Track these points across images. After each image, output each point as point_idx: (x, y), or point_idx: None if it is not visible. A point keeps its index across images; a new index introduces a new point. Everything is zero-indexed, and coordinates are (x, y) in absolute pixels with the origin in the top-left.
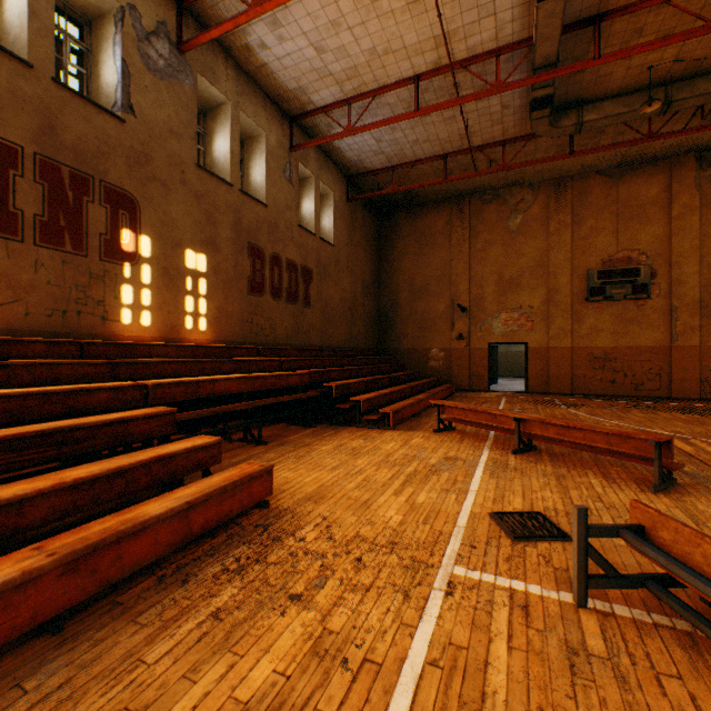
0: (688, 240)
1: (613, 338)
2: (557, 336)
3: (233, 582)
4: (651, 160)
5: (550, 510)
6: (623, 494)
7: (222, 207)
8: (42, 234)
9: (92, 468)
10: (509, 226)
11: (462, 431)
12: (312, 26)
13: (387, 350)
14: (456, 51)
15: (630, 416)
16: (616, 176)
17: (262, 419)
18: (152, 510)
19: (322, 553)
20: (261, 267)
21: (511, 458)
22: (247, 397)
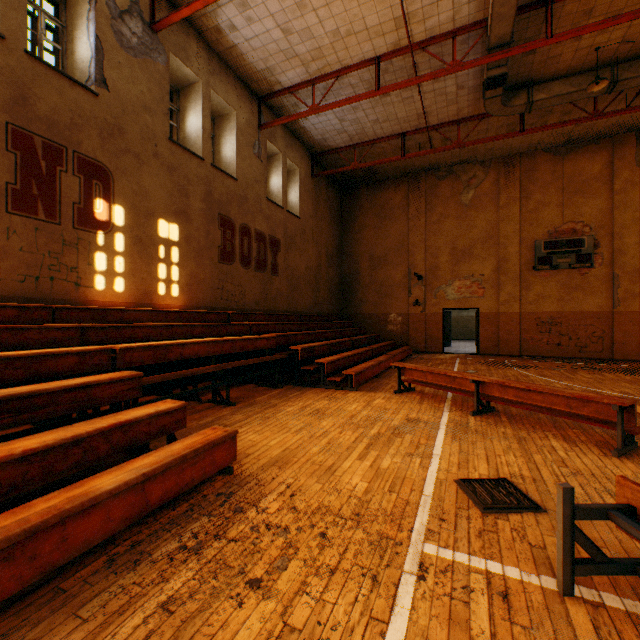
0: (629, 213)
1: (559, 304)
2: (506, 302)
3: (189, 563)
4: (594, 139)
5: (516, 476)
6: (587, 459)
7: (194, 179)
8: (15, 202)
9: (46, 437)
10: (462, 200)
11: (421, 392)
12: (279, 7)
13: (349, 315)
14: (414, 33)
15: (578, 377)
16: (561, 153)
17: (230, 381)
18: (105, 484)
19: (285, 527)
20: (231, 237)
21: (471, 419)
22: (216, 360)
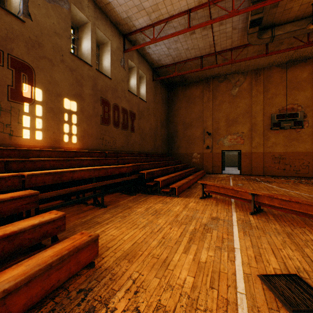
0: None
1: (284, 147)
2: (256, 146)
3: None
4: (304, 59)
5: (301, 271)
6: None
7: (86, 77)
8: None
9: None
10: (232, 93)
11: (216, 198)
12: None
13: (172, 154)
14: None
15: (301, 188)
16: (285, 67)
17: (104, 192)
18: None
19: None
20: (108, 110)
21: (251, 218)
22: (95, 180)
